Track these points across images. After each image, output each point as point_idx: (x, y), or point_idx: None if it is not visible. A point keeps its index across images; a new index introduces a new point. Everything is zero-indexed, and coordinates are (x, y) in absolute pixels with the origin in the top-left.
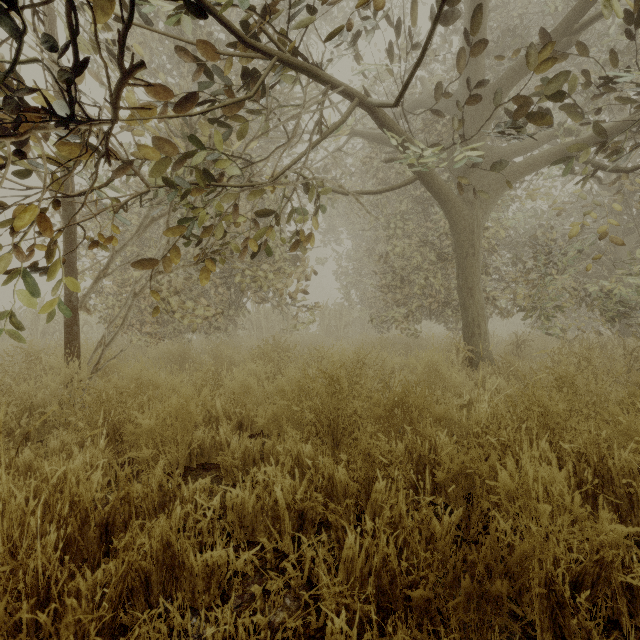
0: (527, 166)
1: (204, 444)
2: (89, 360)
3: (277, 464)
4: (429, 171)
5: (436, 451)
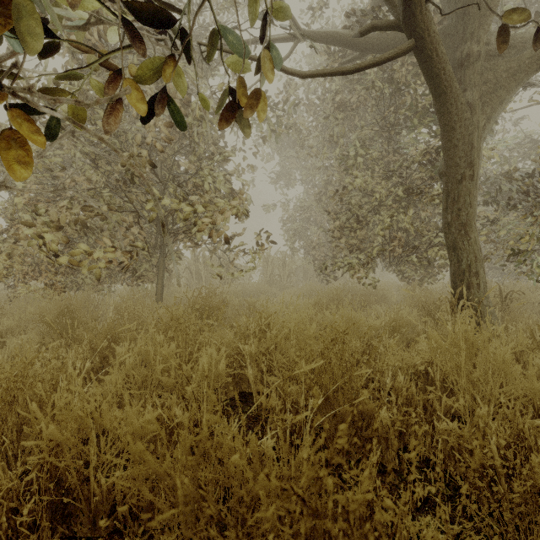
0: None
1: None
2: None
3: None
4: (431, 36)
5: None
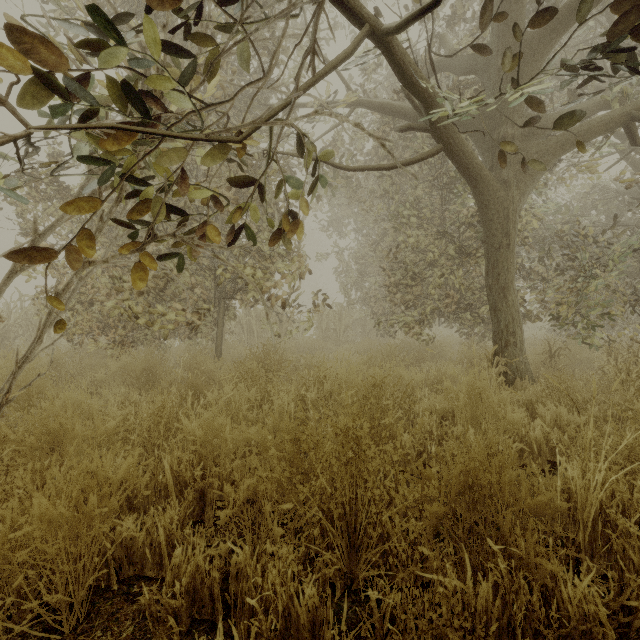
0: (579, 134)
1: (134, 543)
2: (4, 385)
3: (250, 615)
4: (460, 137)
5: (558, 601)
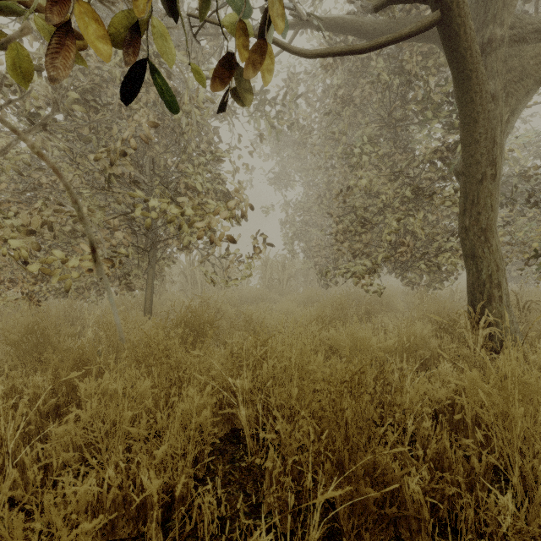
0: None
1: None
2: None
3: None
4: (455, 11)
5: None
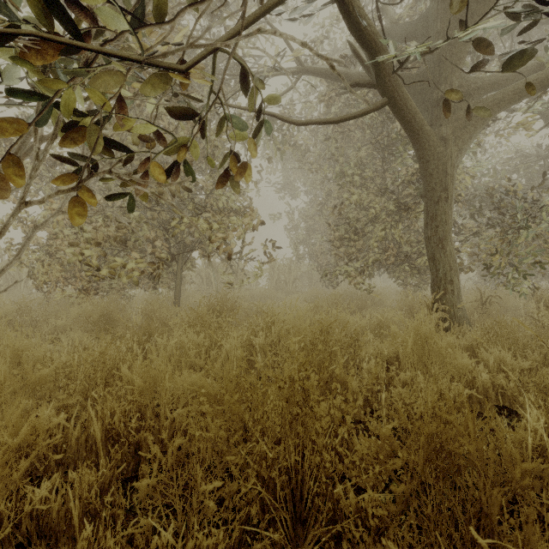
0: (515, 92)
1: (48, 512)
2: None
3: None
4: (404, 91)
5: None
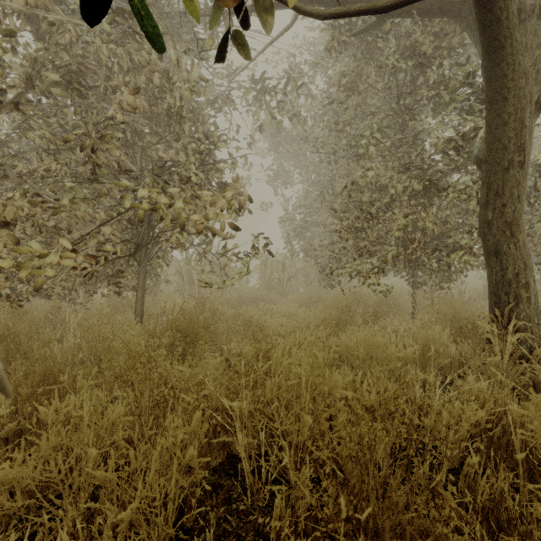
0: None
1: None
2: None
3: None
4: None
5: None
